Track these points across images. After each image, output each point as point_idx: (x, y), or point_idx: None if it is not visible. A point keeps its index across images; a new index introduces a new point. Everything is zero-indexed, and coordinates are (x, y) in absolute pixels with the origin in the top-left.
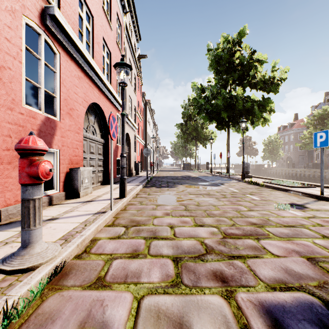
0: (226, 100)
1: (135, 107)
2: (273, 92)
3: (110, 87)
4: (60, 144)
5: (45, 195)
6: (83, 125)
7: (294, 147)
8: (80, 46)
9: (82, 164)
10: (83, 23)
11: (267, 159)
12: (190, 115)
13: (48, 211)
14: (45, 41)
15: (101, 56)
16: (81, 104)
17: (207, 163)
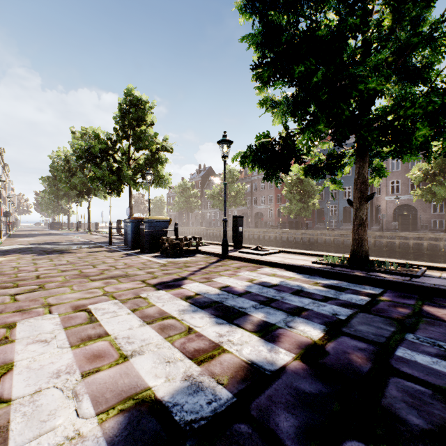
0: (81, 179)
1: None
2: None
3: None
4: None
5: None
6: None
7: None
8: None
9: None
10: None
11: None
12: None
13: None
14: None
15: None
16: None
17: (79, 222)
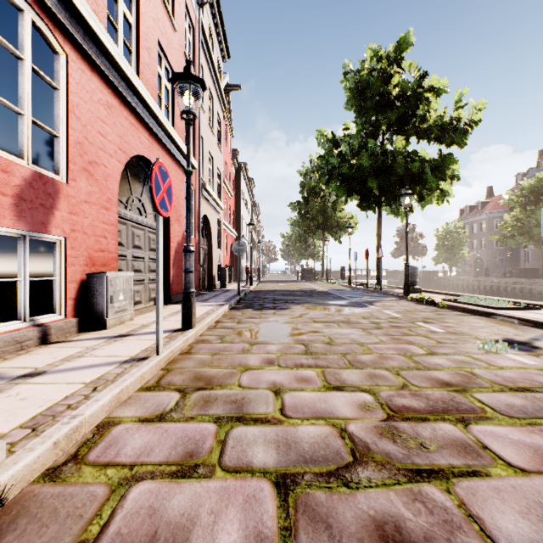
0: (376, 158)
1: (220, 172)
2: (458, 144)
3: (171, 130)
4: (67, 226)
5: (33, 325)
6: (116, 195)
7: (487, 242)
8: (110, 44)
9: (115, 266)
10: (117, 8)
11: (441, 261)
12: (314, 187)
13: (33, 355)
14: (34, 26)
15: (153, 73)
16: (113, 156)
17: (342, 269)
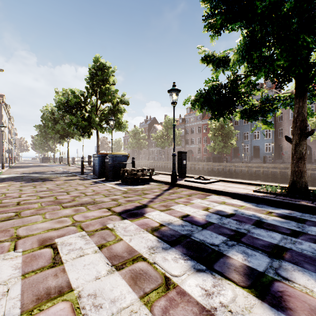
0: (62, 126)
1: None
2: None
3: None
4: None
5: None
6: None
7: None
8: None
9: None
10: None
11: None
12: None
13: None
14: None
15: None
16: None
17: (62, 157)
